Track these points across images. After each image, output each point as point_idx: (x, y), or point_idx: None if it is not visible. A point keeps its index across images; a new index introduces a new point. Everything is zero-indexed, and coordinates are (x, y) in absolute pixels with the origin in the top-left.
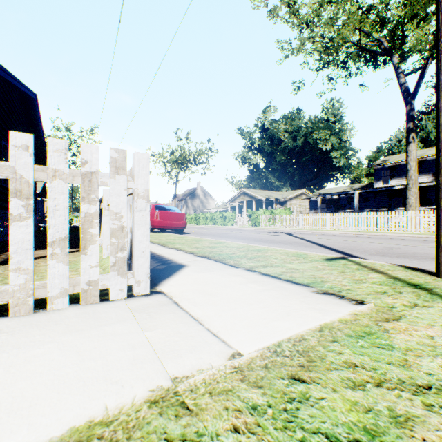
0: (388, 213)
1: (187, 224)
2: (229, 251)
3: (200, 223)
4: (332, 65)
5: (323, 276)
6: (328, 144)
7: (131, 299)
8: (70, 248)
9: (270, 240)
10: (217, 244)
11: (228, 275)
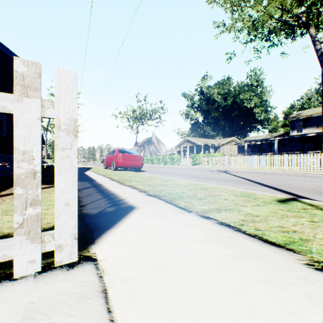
0: (307, 155)
1: (145, 163)
2: (178, 190)
3: (154, 163)
4: (258, 38)
5: (296, 229)
6: (251, 103)
7: (43, 277)
8: (45, 185)
9: (211, 178)
10: (167, 181)
11: (181, 225)
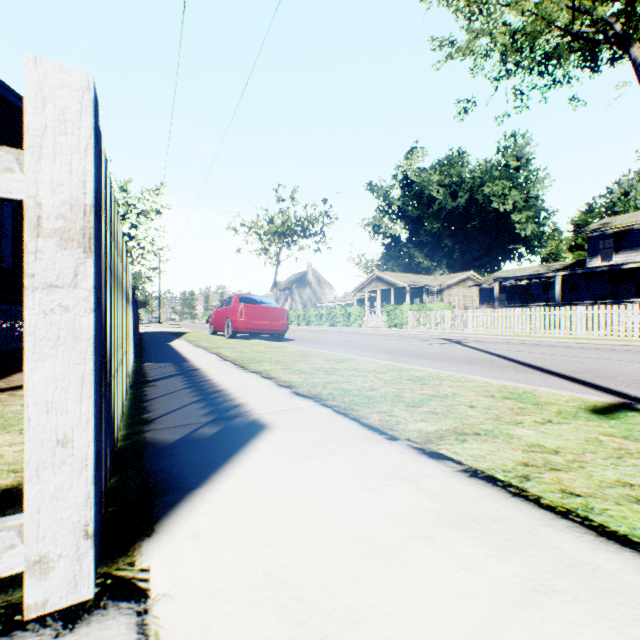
0: (627, 306)
1: (292, 324)
2: (363, 382)
3: (312, 323)
4: (522, 69)
5: None
6: (507, 202)
7: None
8: None
9: (430, 354)
10: (339, 362)
11: (375, 478)
